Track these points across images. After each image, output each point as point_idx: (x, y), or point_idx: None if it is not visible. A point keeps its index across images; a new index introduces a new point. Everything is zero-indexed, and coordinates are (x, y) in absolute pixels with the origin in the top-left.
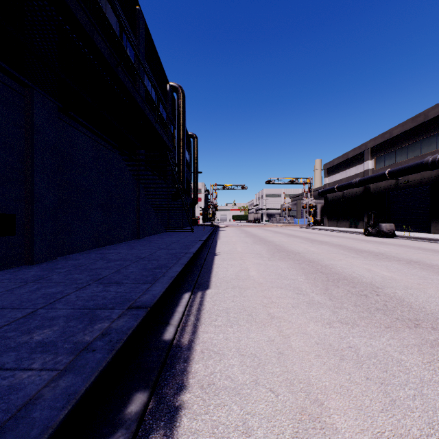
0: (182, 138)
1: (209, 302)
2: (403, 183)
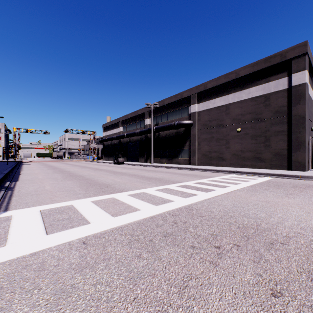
0: None
1: (19, 183)
2: (132, 140)
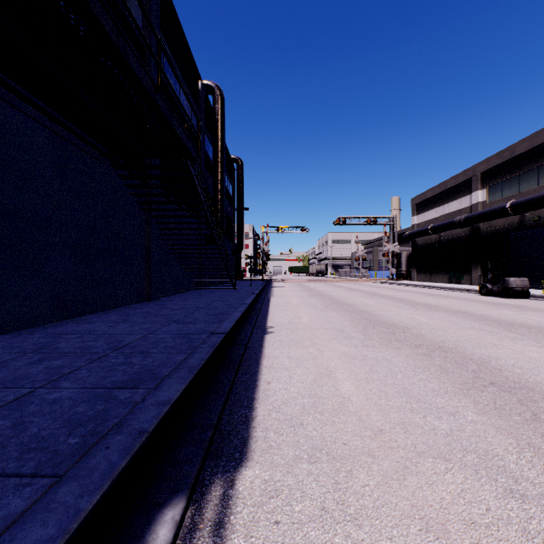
0: (220, 158)
1: None
2: (532, 220)
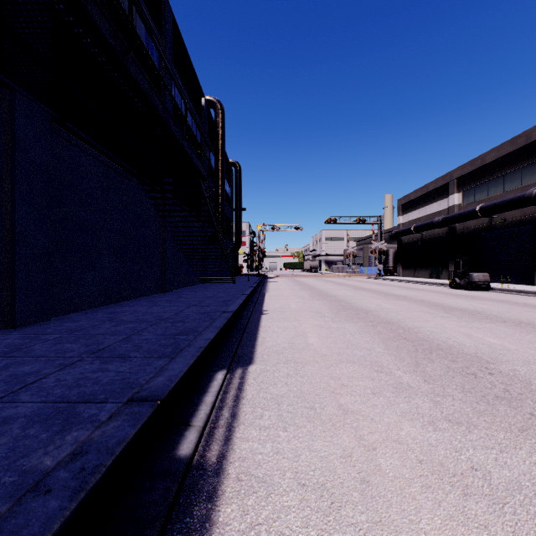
0: (220, 166)
1: (252, 385)
2: (499, 222)
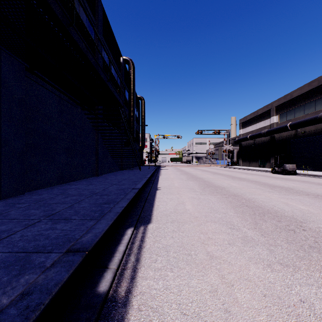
0: (132, 99)
1: (150, 238)
2: (301, 133)
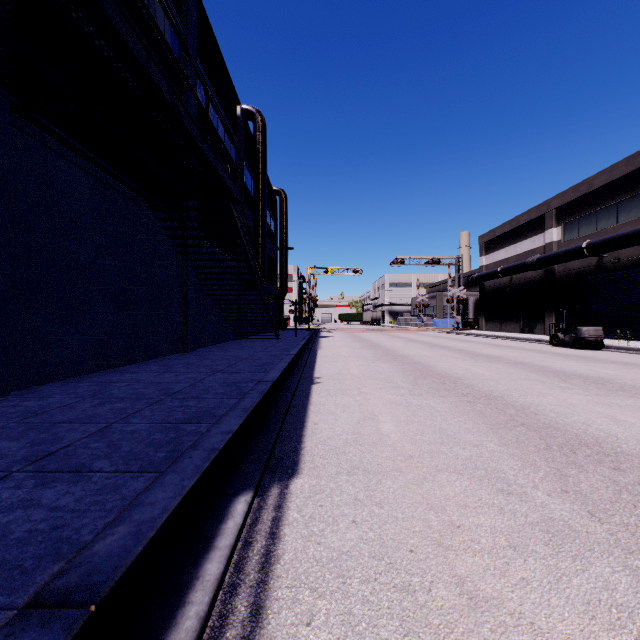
0: (261, 193)
1: (295, 525)
2: (611, 262)
